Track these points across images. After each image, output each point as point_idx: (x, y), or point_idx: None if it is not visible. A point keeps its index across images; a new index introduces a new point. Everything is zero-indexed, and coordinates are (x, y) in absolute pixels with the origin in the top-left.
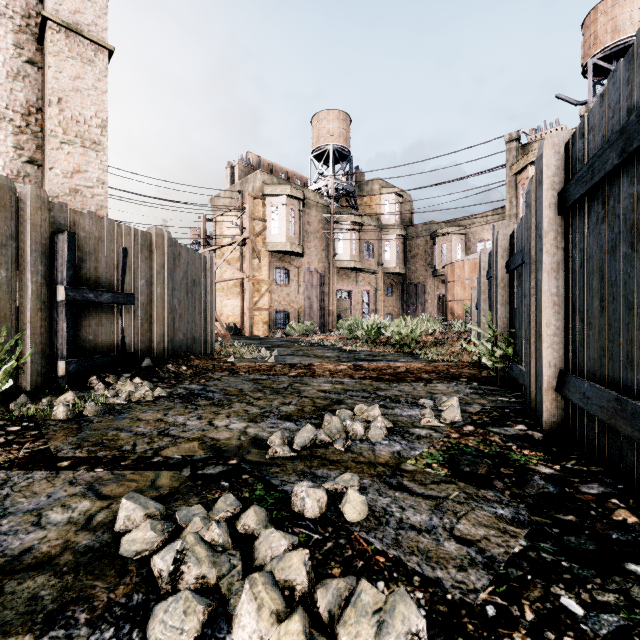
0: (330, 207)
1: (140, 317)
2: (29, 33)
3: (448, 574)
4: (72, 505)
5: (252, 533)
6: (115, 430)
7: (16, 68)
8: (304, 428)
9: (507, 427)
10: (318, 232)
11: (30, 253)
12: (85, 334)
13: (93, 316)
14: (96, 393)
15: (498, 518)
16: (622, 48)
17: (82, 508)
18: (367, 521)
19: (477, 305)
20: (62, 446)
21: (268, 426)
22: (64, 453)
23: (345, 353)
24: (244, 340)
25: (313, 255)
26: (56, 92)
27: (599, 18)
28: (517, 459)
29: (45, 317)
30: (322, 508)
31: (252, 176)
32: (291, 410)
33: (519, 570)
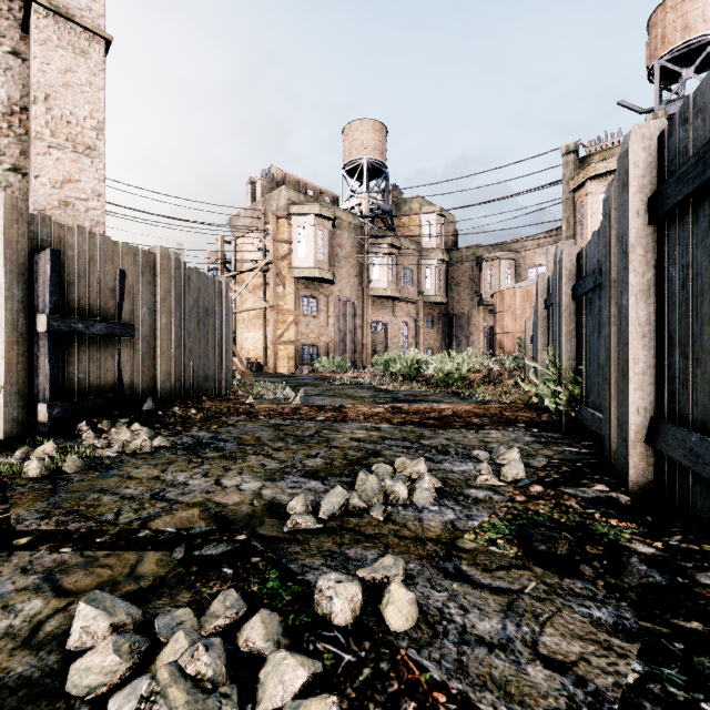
0: (364, 228)
1: (141, 352)
2: (12, 19)
3: None
4: (17, 606)
5: (258, 653)
6: (97, 492)
7: None
8: (333, 491)
9: (584, 487)
10: (350, 256)
11: (4, 274)
12: (73, 372)
13: (83, 350)
14: (84, 443)
15: (595, 624)
16: (693, 49)
17: (29, 611)
18: (417, 631)
19: (532, 338)
20: (25, 515)
21: (289, 486)
22: (26, 525)
23: (381, 393)
24: (267, 378)
25: (345, 282)
26: (43, 87)
27: (667, 15)
28: (604, 533)
29: (23, 351)
30: (356, 610)
31: (276, 193)
32: (318, 464)
33: None
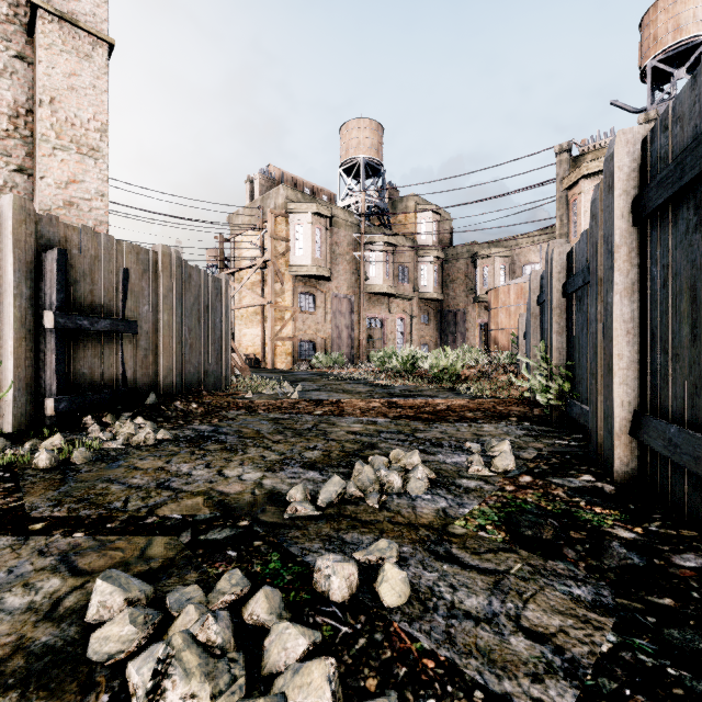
0: (361, 226)
1: (144, 347)
2: (18, 24)
3: (519, 687)
4: (37, 584)
5: (262, 625)
6: (106, 482)
7: (2, 63)
8: (330, 480)
9: (571, 477)
10: (347, 254)
11: (12, 273)
12: (79, 367)
13: (88, 346)
14: (90, 435)
15: (575, 601)
16: (685, 49)
17: (49, 588)
18: (409, 606)
19: (526, 334)
20: (38, 503)
21: (288, 476)
22: (39, 512)
23: (378, 388)
24: (265, 373)
25: (342, 279)
26: (48, 90)
27: (659, 16)
28: (588, 519)
29: (31, 347)
30: (352, 588)
31: (274, 191)
32: (316, 456)
33: (613, 681)
